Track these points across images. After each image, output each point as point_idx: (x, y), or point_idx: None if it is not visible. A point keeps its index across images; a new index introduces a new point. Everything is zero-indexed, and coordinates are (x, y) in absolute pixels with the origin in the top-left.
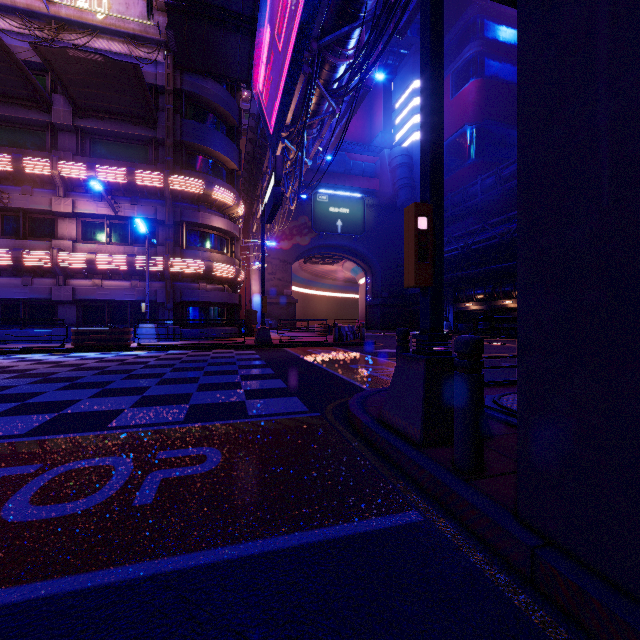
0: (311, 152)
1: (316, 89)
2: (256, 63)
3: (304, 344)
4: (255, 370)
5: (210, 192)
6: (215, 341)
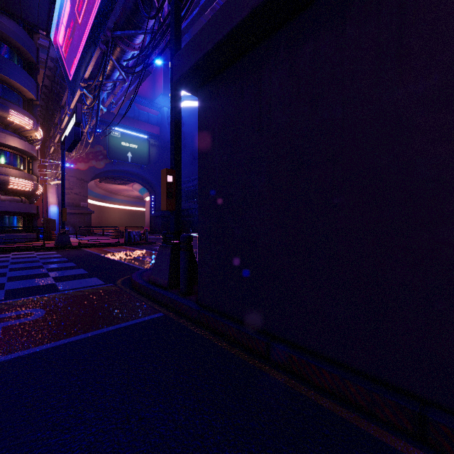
0: (106, 102)
1: (110, 61)
2: (56, 21)
3: (100, 245)
4: (59, 264)
5: (6, 115)
6: (12, 245)
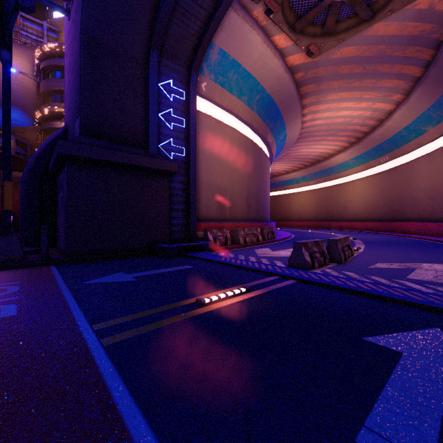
0: None
1: None
2: None
3: None
4: None
5: None
6: None
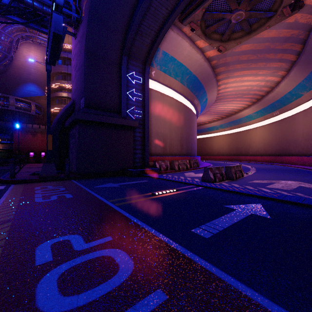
0: None
1: None
2: None
3: None
4: None
5: None
6: None
